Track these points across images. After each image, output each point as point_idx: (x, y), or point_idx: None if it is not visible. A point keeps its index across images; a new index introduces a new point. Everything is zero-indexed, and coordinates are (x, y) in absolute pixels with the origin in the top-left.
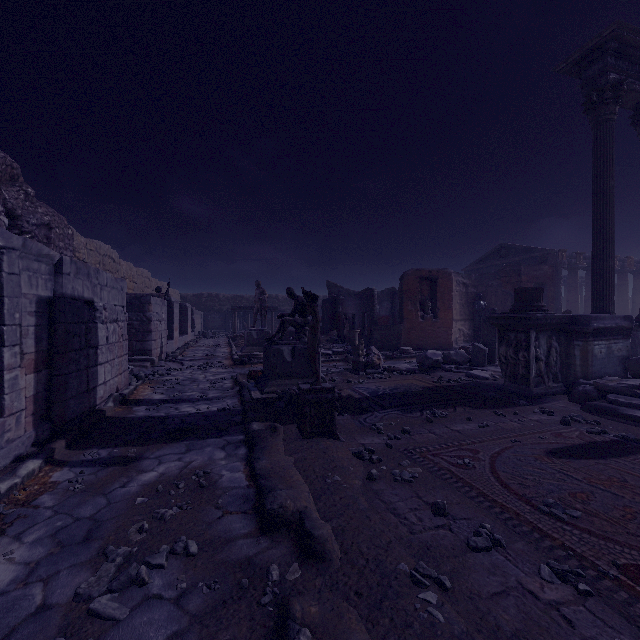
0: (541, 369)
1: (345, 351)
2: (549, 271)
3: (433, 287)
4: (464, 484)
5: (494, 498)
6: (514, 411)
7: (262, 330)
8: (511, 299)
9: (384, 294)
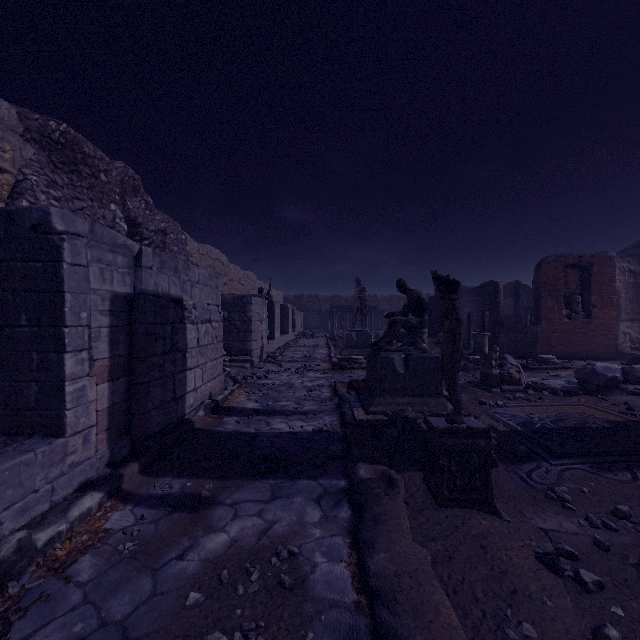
0: None
1: None
2: None
3: (584, 277)
4: None
5: None
6: None
7: (362, 331)
8: None
9: (505, 289)
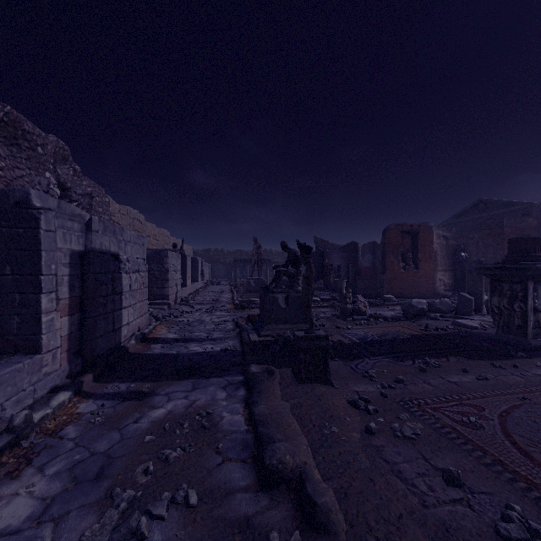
0: (540, 320)
1: (332, 298)
2: (533, 223)
3: (414, 240)
4: (475, 447)
5: (515, 469)
6: (513, 363)
7: (259, 279)
8: (493, 250)
9: (366, 247)
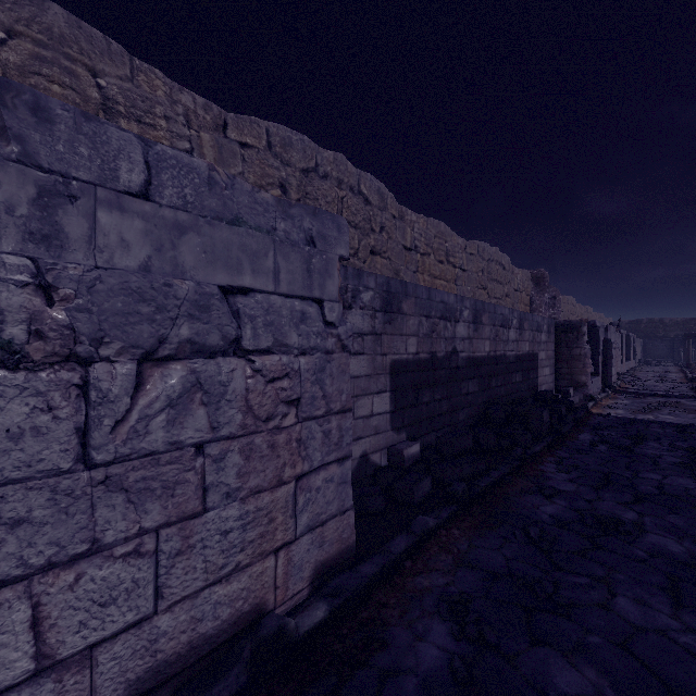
0: None
1: None
2: None
3: None
4: None
5: None
6: None
7: None
8: None
9: None
